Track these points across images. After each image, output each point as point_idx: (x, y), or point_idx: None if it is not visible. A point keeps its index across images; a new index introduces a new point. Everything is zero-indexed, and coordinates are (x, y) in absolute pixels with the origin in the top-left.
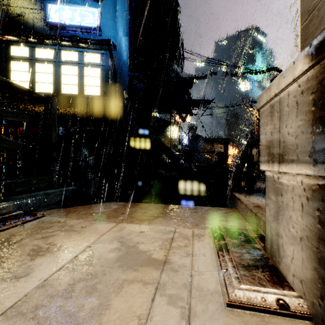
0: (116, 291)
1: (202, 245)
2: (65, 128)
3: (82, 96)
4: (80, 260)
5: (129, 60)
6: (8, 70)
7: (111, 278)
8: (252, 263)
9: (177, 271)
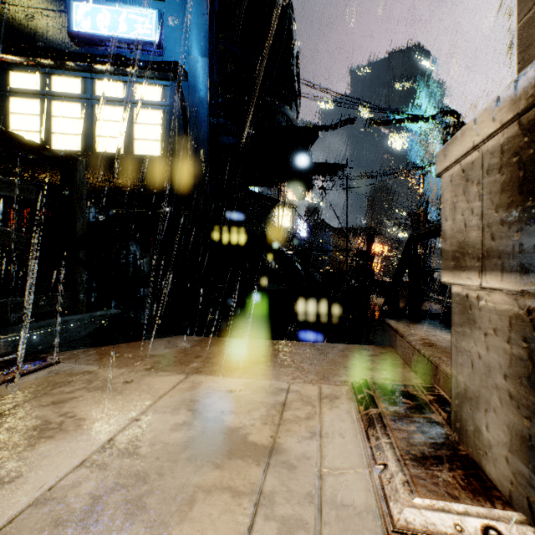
0: (181, 510)
1: (338, 415)
2: (100, 210)
3: (131, 156)
4: (118, 446)
5: (210, 96)
6: (5, 112)
7: (174, 483)
8: (430, 453)
9: (294, 468)
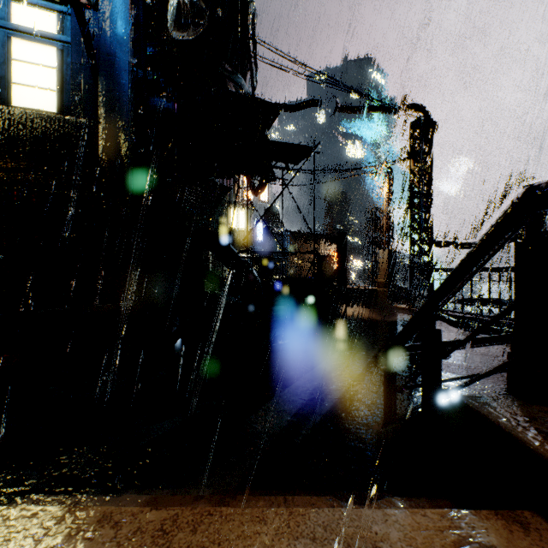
0: None
1: None
2: None
3: (4, 107)
4: None
5: (133, 39)
6: None
7: None
8: None
9: None
